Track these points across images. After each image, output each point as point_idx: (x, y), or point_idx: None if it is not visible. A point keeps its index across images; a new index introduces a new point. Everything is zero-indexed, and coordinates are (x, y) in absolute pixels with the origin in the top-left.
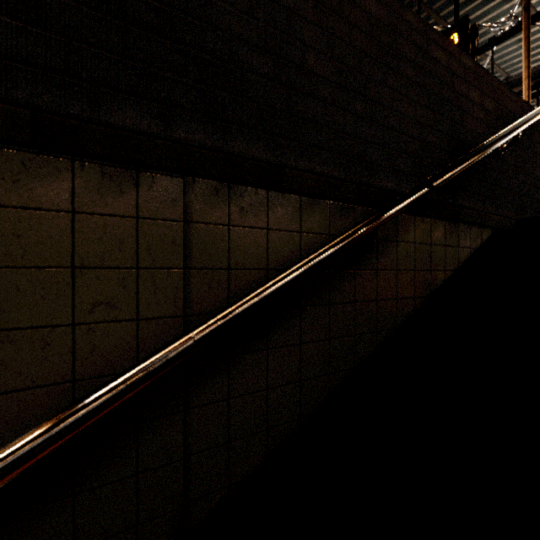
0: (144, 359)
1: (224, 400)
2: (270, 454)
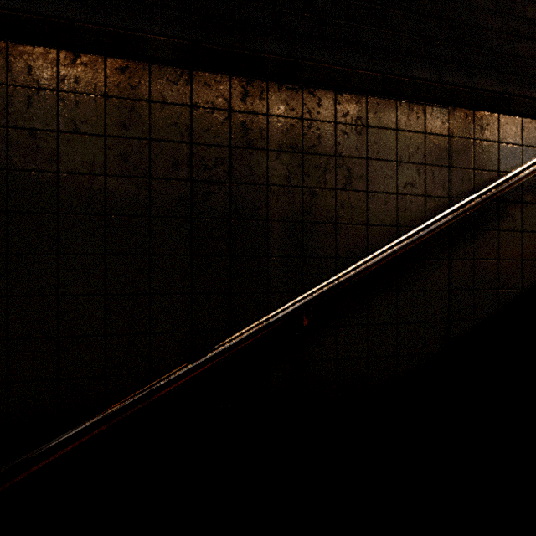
0: (445, 209)
1: (471, 259)
2: (500, 308)
